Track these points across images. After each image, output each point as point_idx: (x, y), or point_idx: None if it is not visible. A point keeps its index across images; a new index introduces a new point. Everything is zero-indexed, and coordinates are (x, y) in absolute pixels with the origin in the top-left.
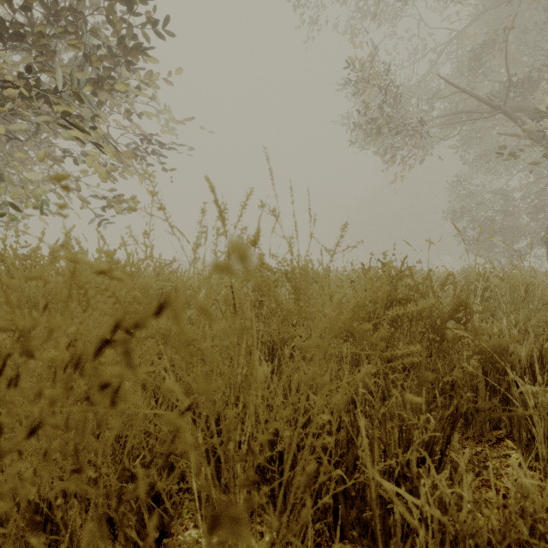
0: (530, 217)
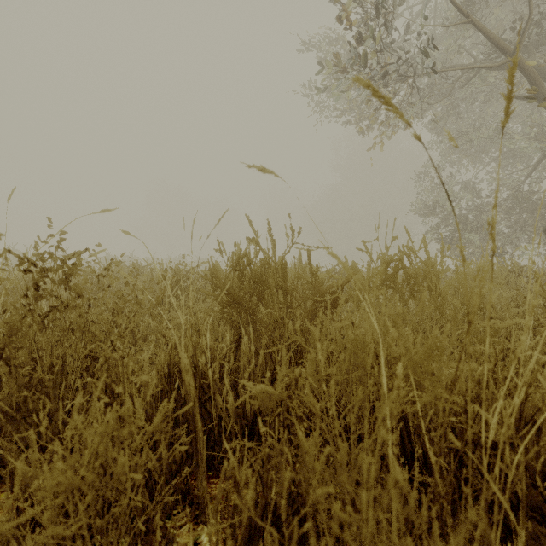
0: (504, 210)
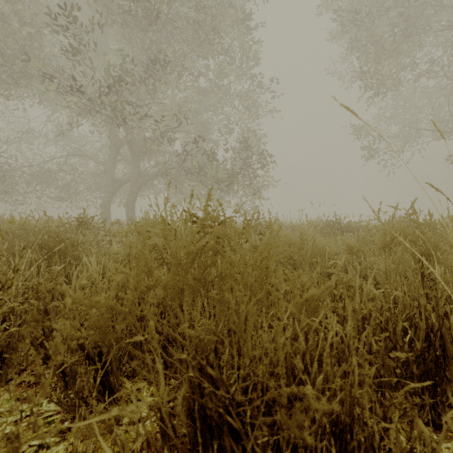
0: None
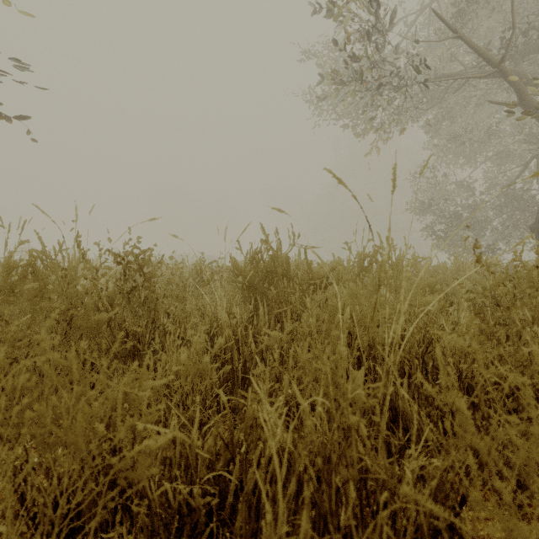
0: (497, 208)
